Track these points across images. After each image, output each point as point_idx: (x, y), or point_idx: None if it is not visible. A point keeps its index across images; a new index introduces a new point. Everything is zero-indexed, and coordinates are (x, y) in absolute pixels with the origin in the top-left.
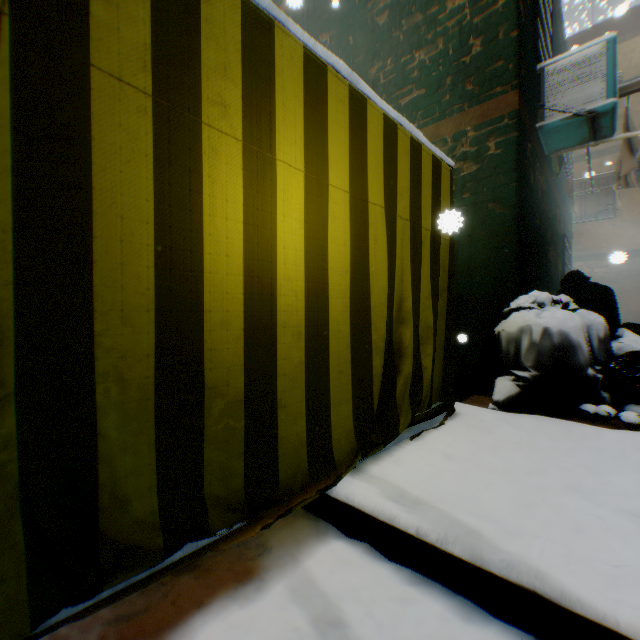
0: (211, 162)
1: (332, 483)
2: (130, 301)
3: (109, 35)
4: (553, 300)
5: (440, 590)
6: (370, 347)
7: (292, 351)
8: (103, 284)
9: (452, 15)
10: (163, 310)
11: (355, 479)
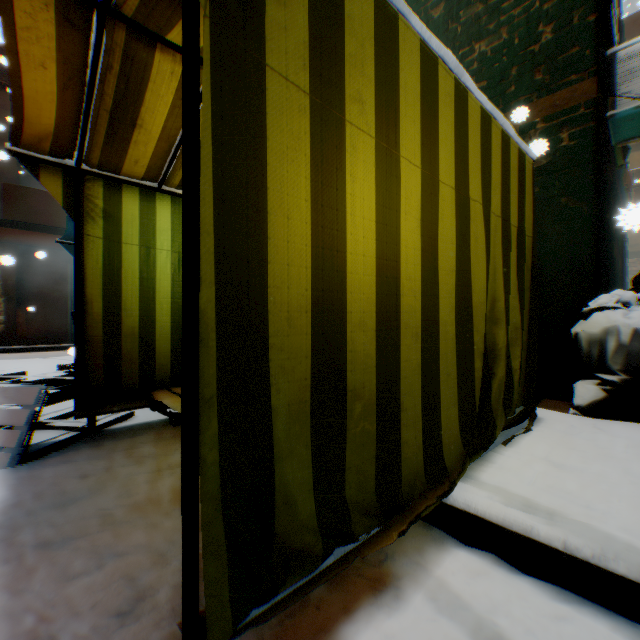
0: (352, 160)
1: (448, 489)
2: (293, 302)
3: (278, 34)
4: (638, 299)
5: (597, 609)
6: (472, 349)
7: (411, 353)
8: (274, 285)
9: (517, 3)
10: (317, 311)
11: (468, 486)
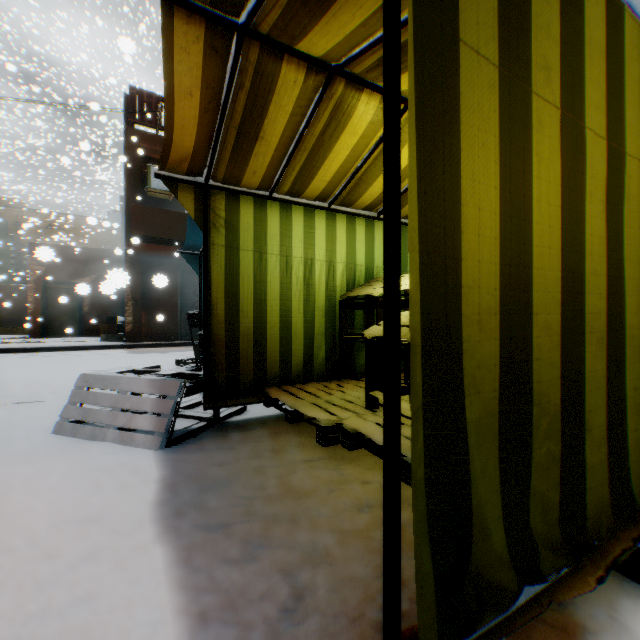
0: (537, 138)
1: None
2: (483, 303)
3: (470, 4)
4: None
5: None
6: None
7: (594, 362)
8: (466, 285)
9: None
10: (504, 313)
11: None
